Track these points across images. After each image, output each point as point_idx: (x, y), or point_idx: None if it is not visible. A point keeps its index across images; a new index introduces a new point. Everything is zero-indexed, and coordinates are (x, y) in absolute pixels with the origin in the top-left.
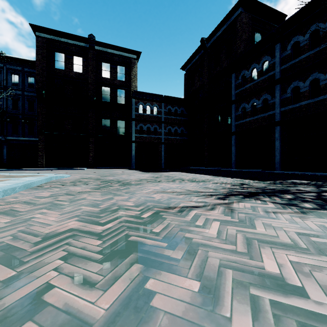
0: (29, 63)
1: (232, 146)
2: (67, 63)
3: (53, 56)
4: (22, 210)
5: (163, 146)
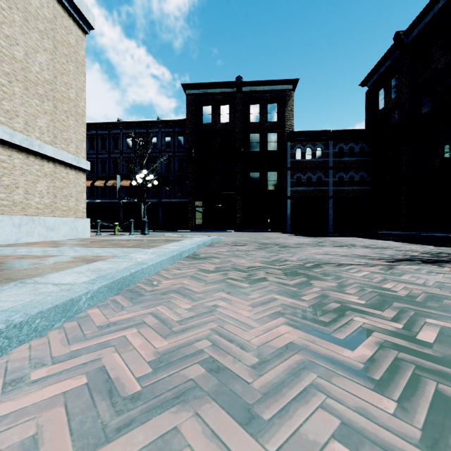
0: (179, 123)
1: None
2: (214, 115)
3: (201, 112)
4: (220, 257)
5: (330, 201)
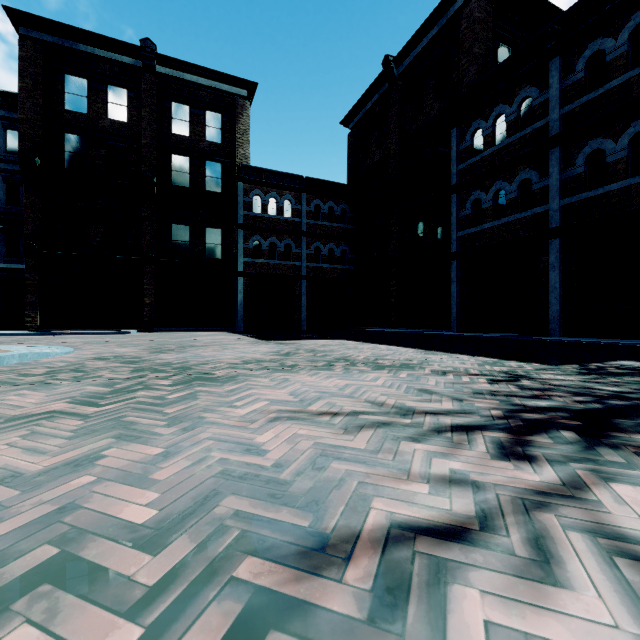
0: (8, 99)
1: (451, 283)
2: (93, 100)
3: (60, 84)
4: None
5: (304, 284)
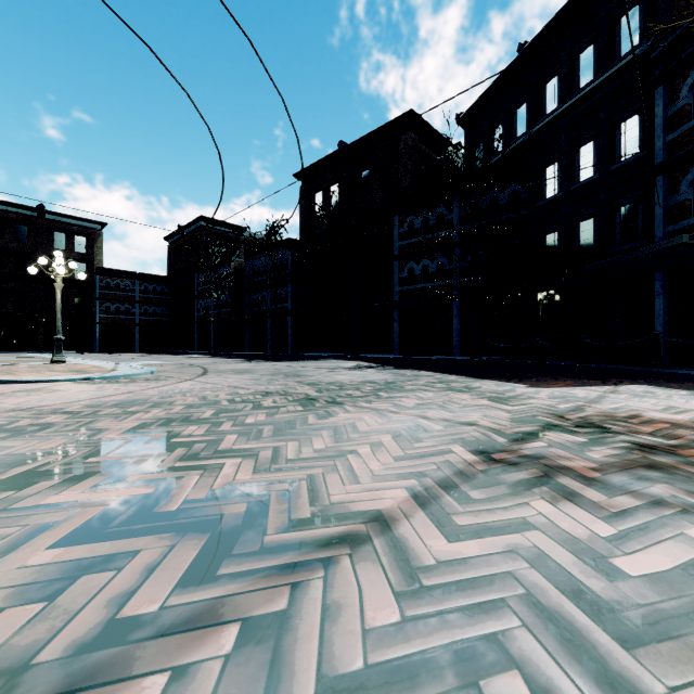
0: None
1: (195, 333)
2: (7, 233)
3: None
4: None
5: (137, 328)
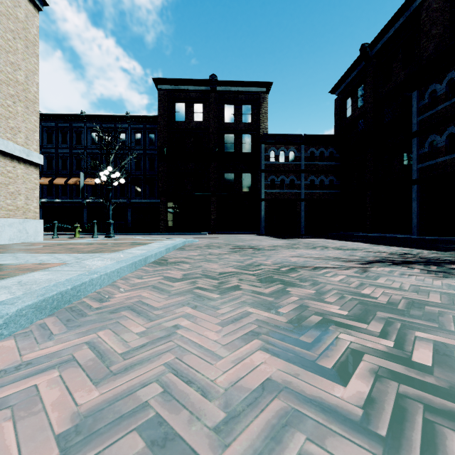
0: (150, 119)
1: (412, 201)
2: (188, 113)
3: (173, 109)
4: (191, 262)
5: (302, 204)
